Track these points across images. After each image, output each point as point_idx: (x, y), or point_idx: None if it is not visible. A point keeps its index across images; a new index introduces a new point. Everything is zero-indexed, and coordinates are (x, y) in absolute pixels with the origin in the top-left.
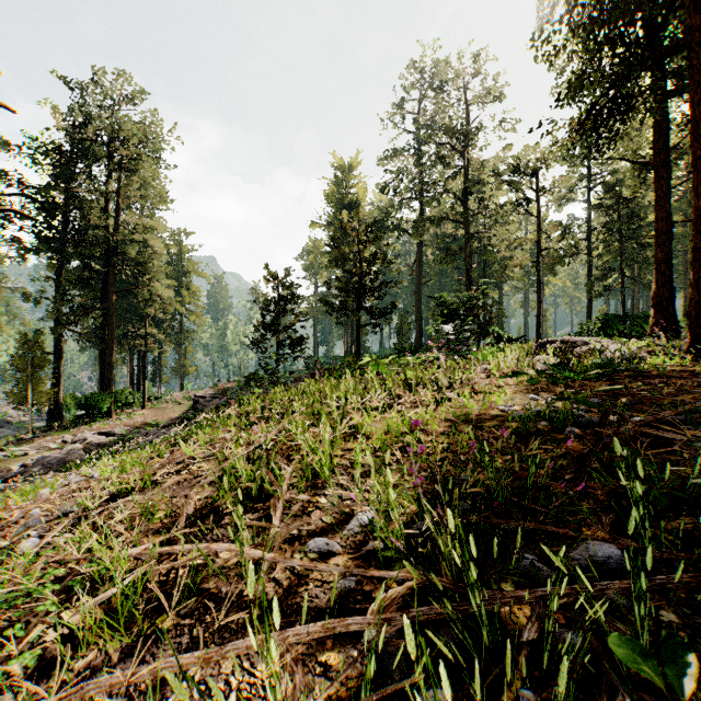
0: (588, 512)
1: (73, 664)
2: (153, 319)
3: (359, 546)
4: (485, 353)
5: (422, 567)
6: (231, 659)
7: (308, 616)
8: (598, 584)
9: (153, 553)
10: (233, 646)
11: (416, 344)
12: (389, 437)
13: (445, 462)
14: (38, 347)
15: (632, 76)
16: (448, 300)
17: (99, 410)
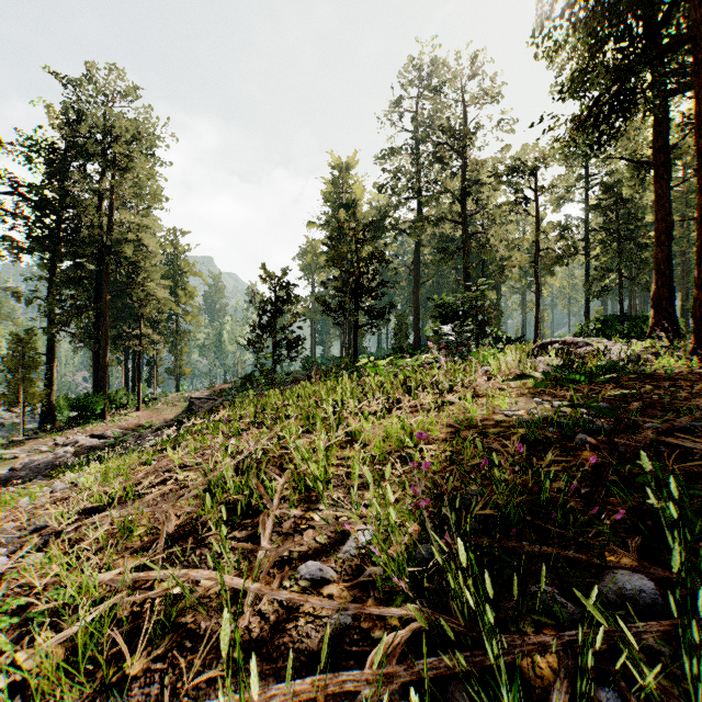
0: (610, 532)
1: None
2: (149, 319)
3: (356, 571)
4: (486, 354)
5: (427, 602)
6: None
7: (297, 660)
8: (633, 626)
9: (126, 580)
10: None
11: (414, 345)
12: (388, 444)
13: (451, 477)
14: (30, 348)
15: (636, 70)
16: (447, 300)
17: (92, 411)
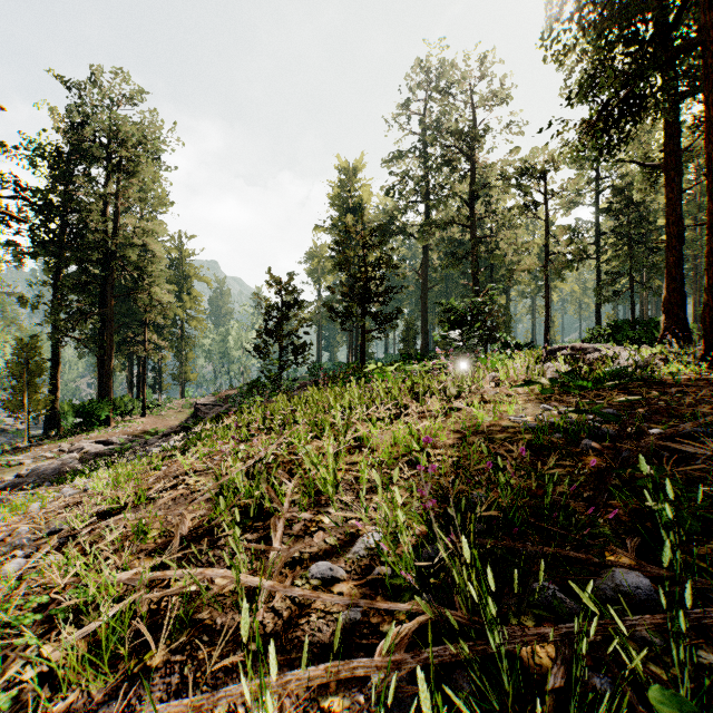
0: (611, 534)
1: (52, 706)
2: (154, 324)
3: (365, 571)
4: (494, 360)
5: (433, 598)
6: (225, 704)
7: (309, 652)
8: (627, 619)
9: (144, 579)
10: (226, 692)
11: (422, 350)
12: (396, 450)
13: (457, 480)
14: (35, 354)
15: (645, 75)
16: (455, 306)
17: (97, 418)
